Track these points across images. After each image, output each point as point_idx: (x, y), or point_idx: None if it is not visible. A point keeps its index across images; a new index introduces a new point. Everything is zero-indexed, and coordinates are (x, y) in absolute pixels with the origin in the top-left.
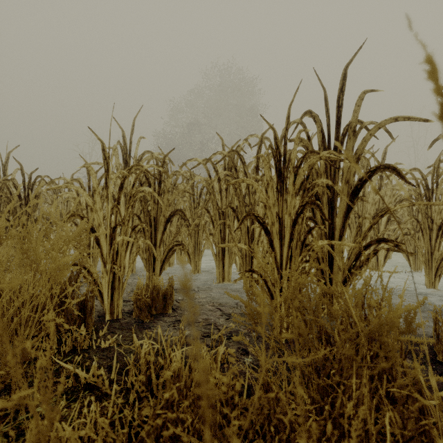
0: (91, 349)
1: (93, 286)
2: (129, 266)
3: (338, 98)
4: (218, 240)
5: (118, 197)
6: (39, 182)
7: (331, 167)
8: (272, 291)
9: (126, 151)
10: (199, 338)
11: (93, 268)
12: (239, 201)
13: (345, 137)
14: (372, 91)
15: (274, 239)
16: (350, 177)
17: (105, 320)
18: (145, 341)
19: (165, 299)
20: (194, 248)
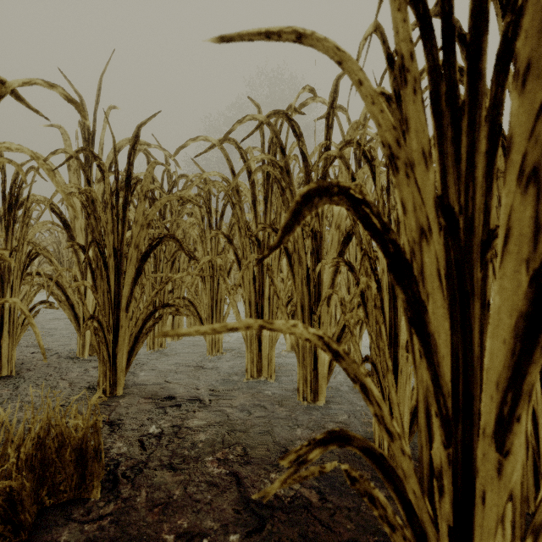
0: None
1: None
2: None
3: None
4: (249, 296)
5: None
6: None
7: None
8: (422, 520)
9: (88, 135)
10: None
11: None
12: None
13: None
14: None
15: (429, 299)
16: None
17: None
18: None
19: (83, 461)
20: (210, 310)
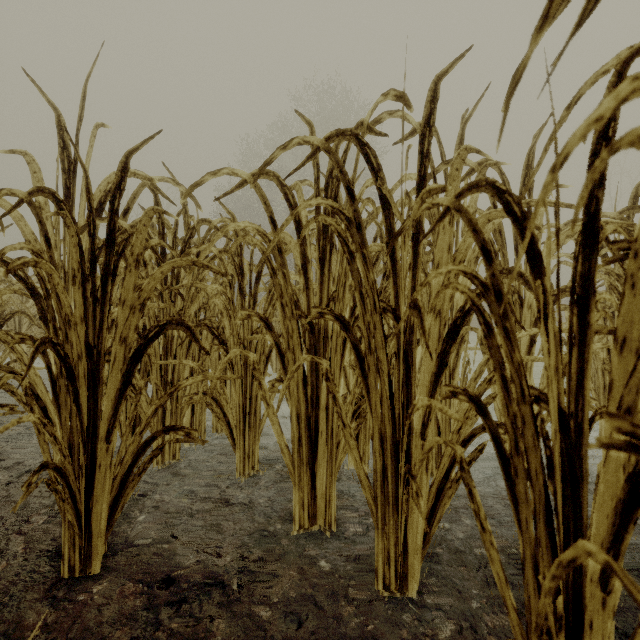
0: None
1: None
2: None
3: None
4: (297, 406)
5: None
6: None
7: None
8: None
9: (68, 165)
10: None
11: None
12: (360, 293)
13: None
14: None
15: None
16: None
17: None
18: None
19: None
20: (241, 412)
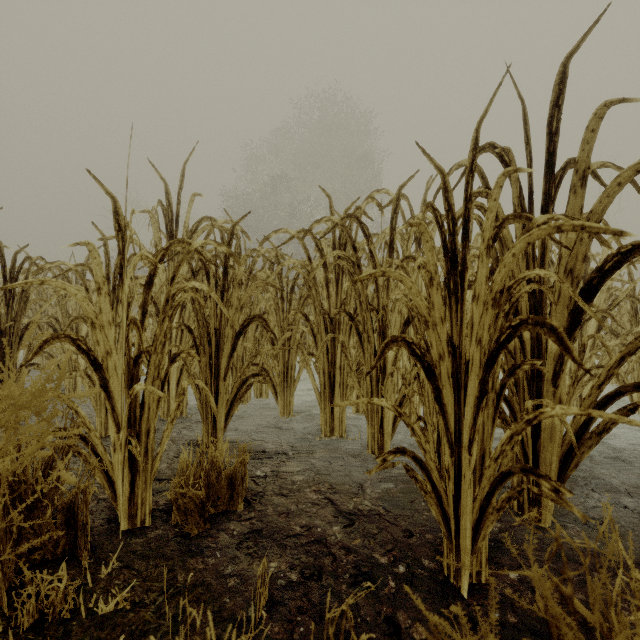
0: (75, 621)
1: (86, 481)
2: (165, 429)
3: (549, 118)
4: (323, 366)
5: (143, 301)
6: (29, 268)
7: (534, 245)
8: (440, 490)
9: (171, 216)
10: (297, 584)
11: (95, 435)
12: (360, 301)
13: (557, 190)
14: (622, 101)
15: (443, 388)
16: (576, 264)
17: (119, 530)
18: (182, 631)
19: (232, 485)
20: (282, 376)
